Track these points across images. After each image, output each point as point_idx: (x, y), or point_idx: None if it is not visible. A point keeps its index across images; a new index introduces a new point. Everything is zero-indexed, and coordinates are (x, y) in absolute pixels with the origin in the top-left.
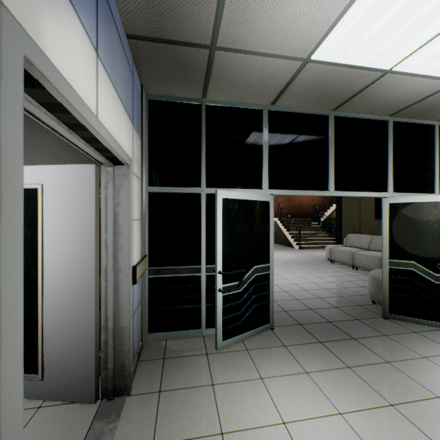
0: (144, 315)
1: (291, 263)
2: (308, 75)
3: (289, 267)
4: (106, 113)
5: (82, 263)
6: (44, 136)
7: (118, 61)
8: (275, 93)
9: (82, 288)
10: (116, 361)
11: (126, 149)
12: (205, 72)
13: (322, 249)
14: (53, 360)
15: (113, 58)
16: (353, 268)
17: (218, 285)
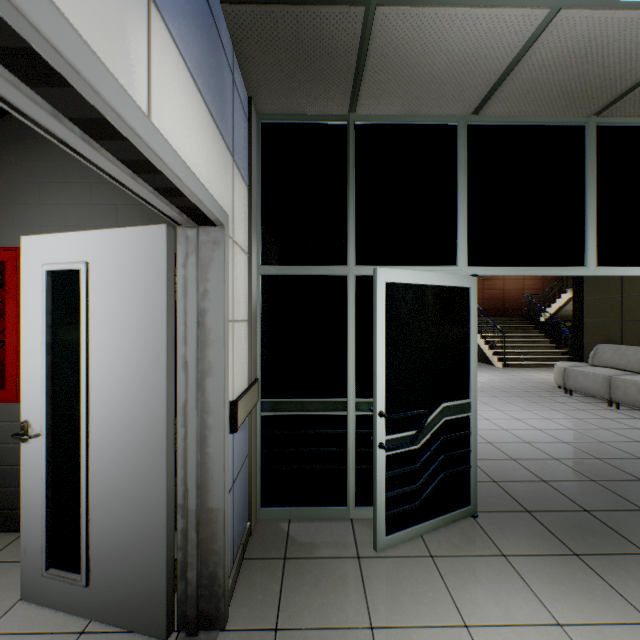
0: (253, 479)
1: (493, 392)
2: (556, 39)
3: (489, 398)
4: (173, 119)
5: (146, 396)
6: (104, 191)
7: (201, 34)
8: (483, 88)
9: (146, 438)
10: (202, 569)
11: (219, 197)
12: (355, 58)
13: (544, 368)
14: (103, 555)
15: (190, 22)
16: (609, 405)
17: (379, 437)
